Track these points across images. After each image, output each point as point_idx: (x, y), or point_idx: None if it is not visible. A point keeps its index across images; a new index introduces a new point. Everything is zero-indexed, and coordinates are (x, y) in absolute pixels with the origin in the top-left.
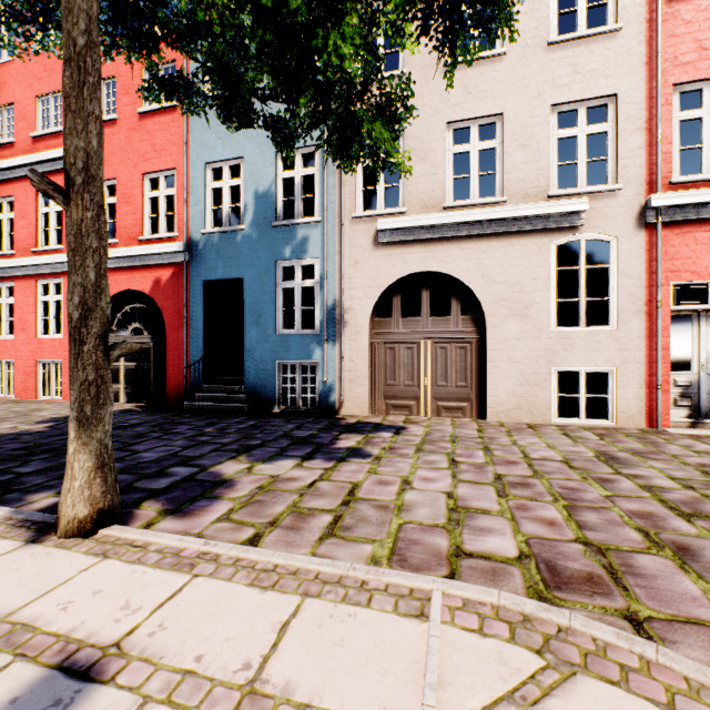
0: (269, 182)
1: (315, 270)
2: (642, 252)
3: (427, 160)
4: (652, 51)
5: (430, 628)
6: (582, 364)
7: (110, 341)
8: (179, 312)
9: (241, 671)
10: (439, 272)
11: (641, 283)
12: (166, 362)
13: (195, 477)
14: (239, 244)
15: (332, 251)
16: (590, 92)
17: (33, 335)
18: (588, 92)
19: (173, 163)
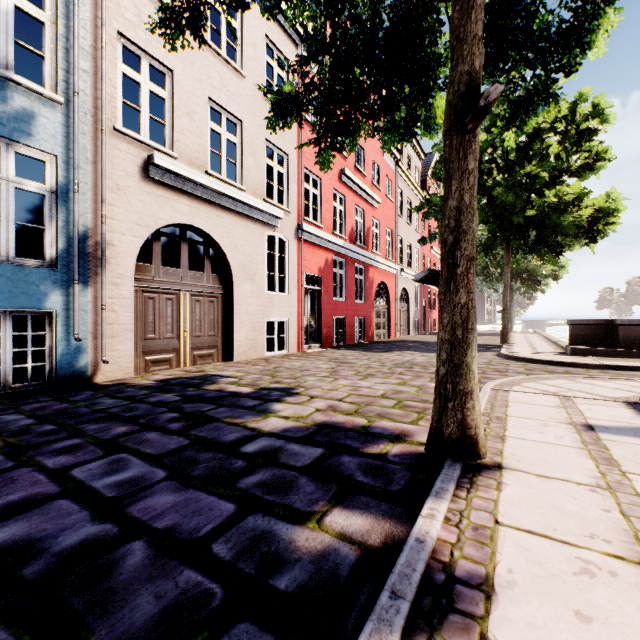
0: None
1: (47, 170)
2: (296, 253)
3: (194, 119)
4: (299, 142)
5: (514, 390)
6: (278, 316)
7: None
8: None
9: (558, 408)
10: (201, 230)
11: (296, 270)
12: None
13: (299, 436)
14: None
15: (82, 156)
16: (280, 145)
17: None
18: (279, 144)
19: None
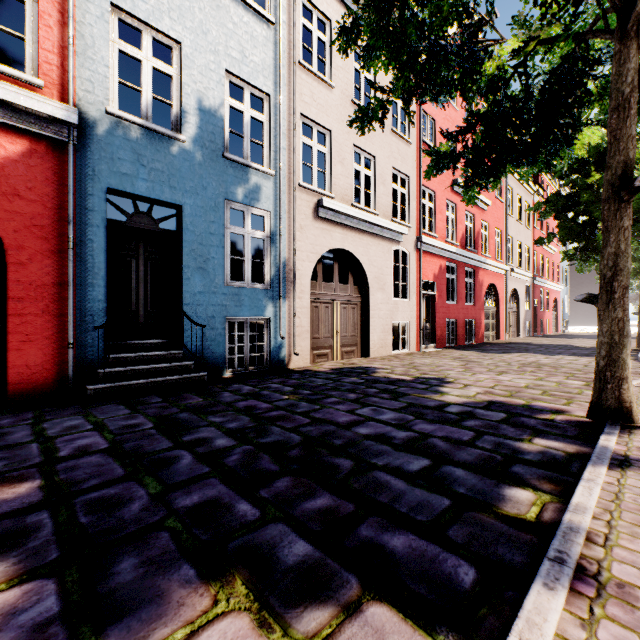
0: (217, 100)
1: (265, 222)
2: (416, 262)
3: (344, 164)
4: (418, 163)
5: None
6: (401, 319)
7: None
8: (45, 227)
9: None
10: (348, 251)
11: (415, 278)
12: (7, 318)
13: (479, 406)
14: (175, 157)
15: (282, 209)
16: (403, 170)
17: None
18: (402, 169)
19: None
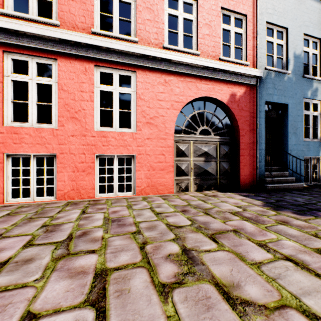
0: (300, 50)
1: (318, 107)
2: None
3: None
4: None
5: None
6: None
7: (181, 138)
8: (249, 120)
9: None
10: None
11: None
12: (240, 156)
13: None
14: (285, 82)
15: None
16: None
17: (91, 126)
18: None
19: (245, 10)
